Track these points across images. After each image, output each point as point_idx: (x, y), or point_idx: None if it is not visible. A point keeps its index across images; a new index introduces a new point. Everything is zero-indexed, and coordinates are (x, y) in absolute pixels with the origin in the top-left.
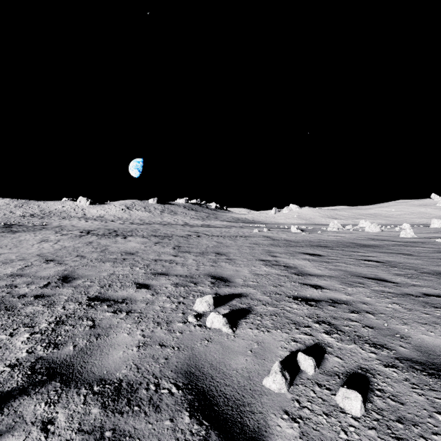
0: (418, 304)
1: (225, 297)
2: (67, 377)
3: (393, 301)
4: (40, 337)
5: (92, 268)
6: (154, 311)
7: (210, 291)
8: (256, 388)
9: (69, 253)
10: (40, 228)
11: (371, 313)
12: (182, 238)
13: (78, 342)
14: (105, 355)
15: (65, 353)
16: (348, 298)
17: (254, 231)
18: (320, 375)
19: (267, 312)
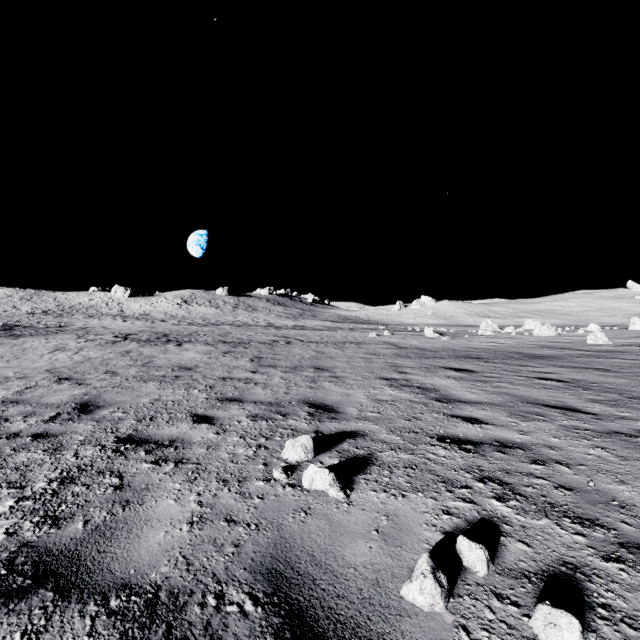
0: (636, 449)
1: (331, 437)
2: (66, 582)
3: (595, 444)
4: (31, 505)
5: (127, 391)
6: (219, 460)
7: (307, 428)
8: (391, 603)
9: (94, 368)
10: (55, 331)
11: (563, 463)
12: (265, 345)
13: (93, 514)
14: (134, 540)
15: (68, 536)
16: (524, 439)
17: (370, 336)
18: (498, 577)
19: (398, 462)
